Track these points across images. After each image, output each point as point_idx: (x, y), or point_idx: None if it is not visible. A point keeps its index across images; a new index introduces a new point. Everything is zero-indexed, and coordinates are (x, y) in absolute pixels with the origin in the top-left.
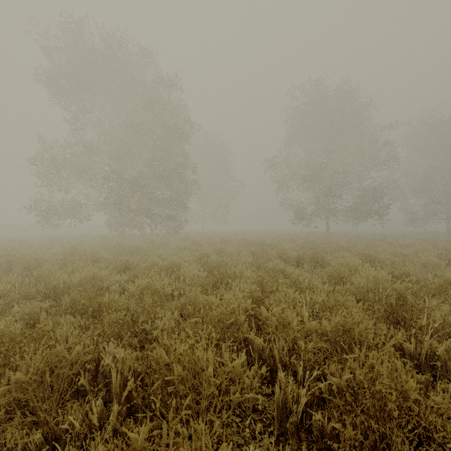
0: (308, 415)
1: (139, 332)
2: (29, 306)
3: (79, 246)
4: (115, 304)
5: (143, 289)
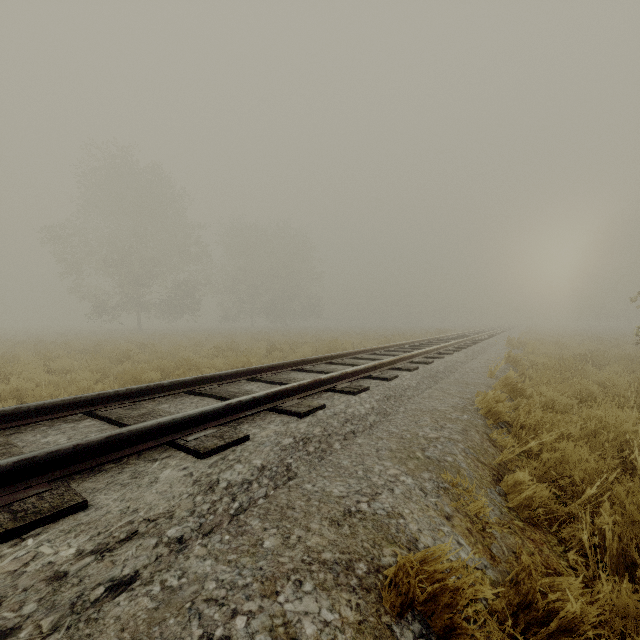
0: None
1: None
2: None
3: None
4: None
5: None
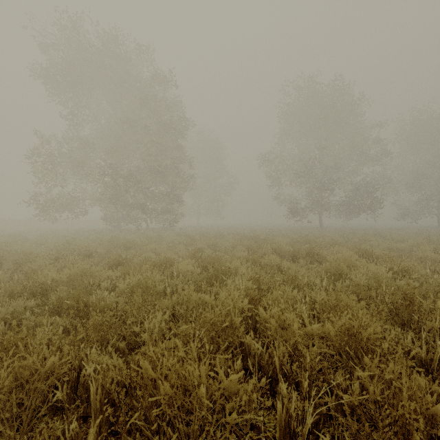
0: (313, 435)
1: (127, 334)
2: (13, 305)
3: (73, 240)
4: (103, 304)
5: (134, 286)
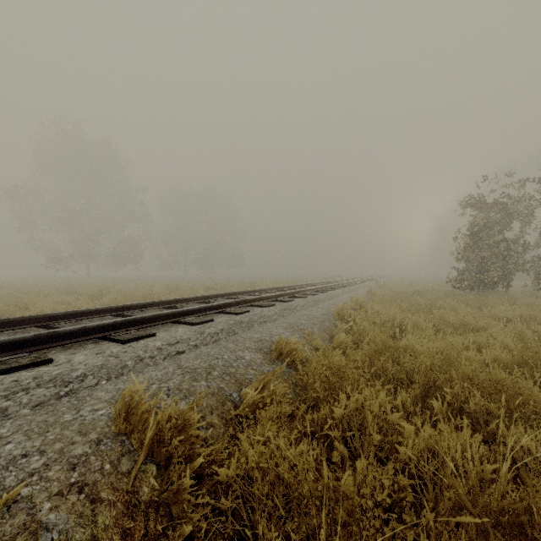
0: None
1: None
2: None
3: None
4: None
5: None
